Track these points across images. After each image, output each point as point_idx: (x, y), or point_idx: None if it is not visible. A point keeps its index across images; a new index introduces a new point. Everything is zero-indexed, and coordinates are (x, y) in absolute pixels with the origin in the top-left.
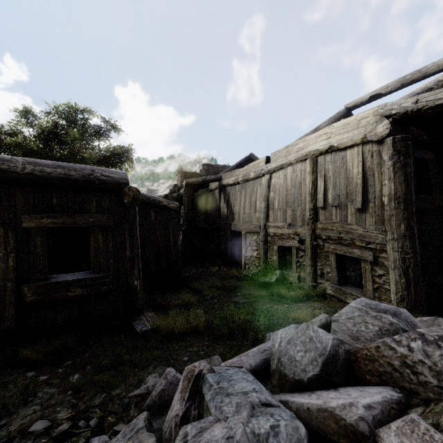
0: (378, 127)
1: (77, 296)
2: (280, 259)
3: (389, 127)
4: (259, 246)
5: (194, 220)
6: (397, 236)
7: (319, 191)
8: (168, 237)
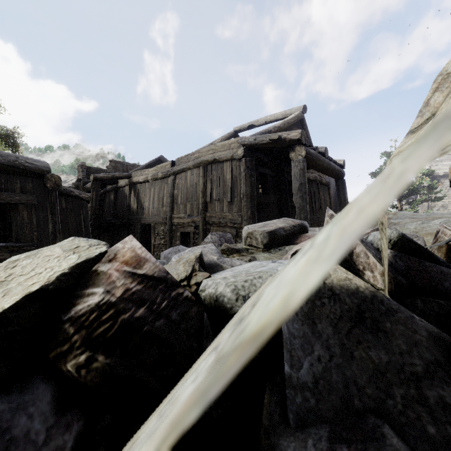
0: (239, 151)
1: (4, 260)
2: (182, 243)
3: (243, 151)
4: (166, 234)
5: (102, 217)
6: (247, 218)
7: (208, 190)
8: (80, 224)
